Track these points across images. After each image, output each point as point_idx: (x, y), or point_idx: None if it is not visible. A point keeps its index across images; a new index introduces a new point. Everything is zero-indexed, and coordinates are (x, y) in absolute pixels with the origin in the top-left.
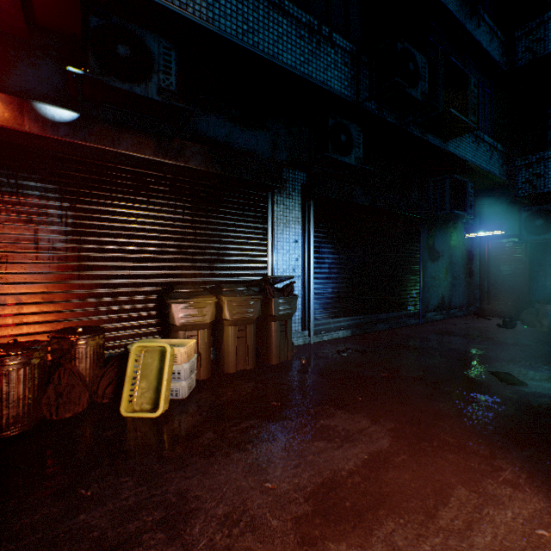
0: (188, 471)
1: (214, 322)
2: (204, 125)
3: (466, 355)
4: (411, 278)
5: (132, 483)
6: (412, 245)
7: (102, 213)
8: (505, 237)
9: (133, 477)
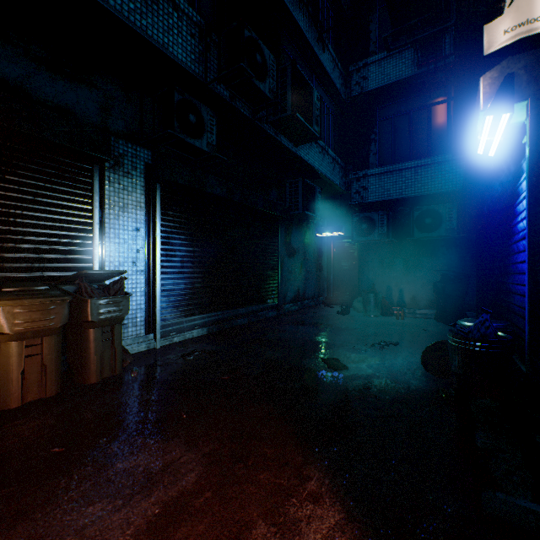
0: None
1: None
2: None
3: (308, 343)
4: (271, 272)
5: None
6: (271, 241)
7: None
8: (345, 238)
9: None
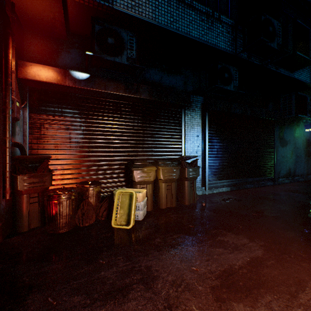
0: (150, 257)
1: (154, 180)
2: (148, 74)
3: (308, 205)
4: (268, 157)
5: (123, 260)
6: (269, 137)
7: (99, 123)
8: None
9: (123, 257)
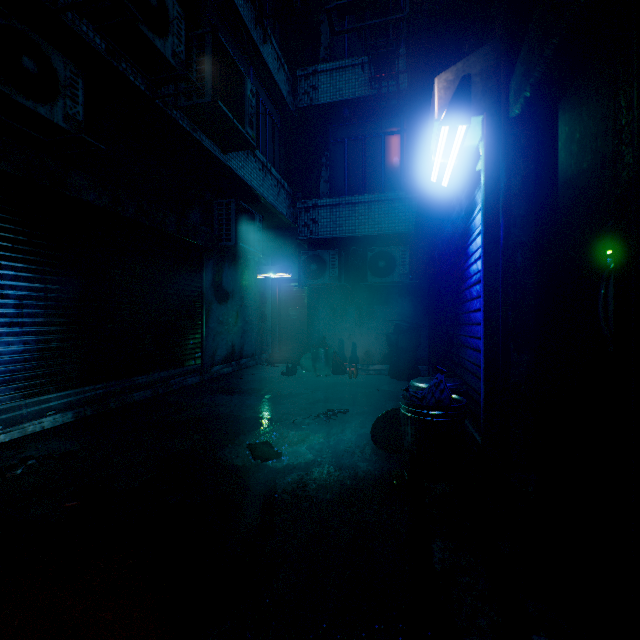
0: None
1: None
2: None
3: (234, 422)
4: (191, 323)
5: None
6: (192, 280)
7: None
8: (293, 281)
9: None
